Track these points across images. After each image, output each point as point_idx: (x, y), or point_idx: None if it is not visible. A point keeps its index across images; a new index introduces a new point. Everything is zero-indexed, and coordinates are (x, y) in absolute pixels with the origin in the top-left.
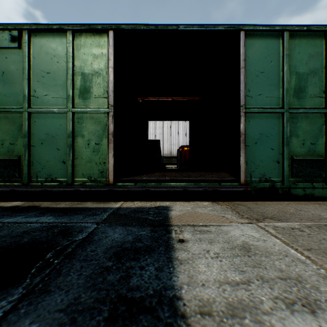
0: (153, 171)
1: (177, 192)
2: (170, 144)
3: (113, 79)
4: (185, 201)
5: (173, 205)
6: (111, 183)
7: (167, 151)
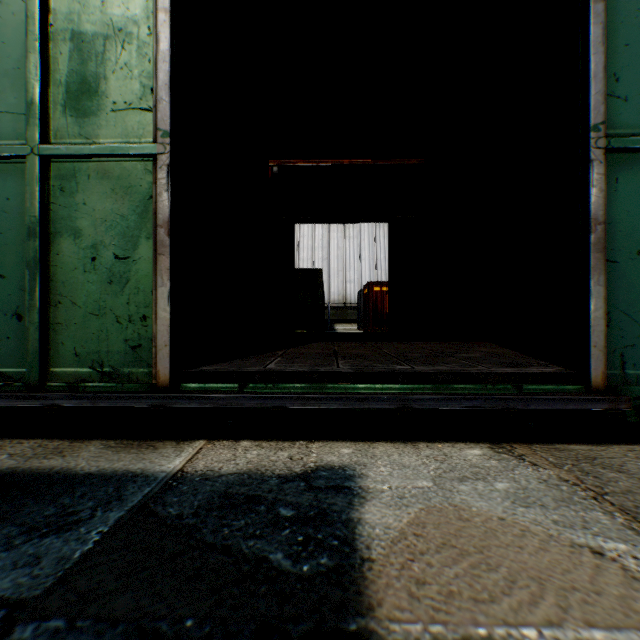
0: (304, 340)
1: (377, 413)
2: (343, 280)
3: (171, 49)
4: (403, 441)
5: (365, 461)
6: (164, 382)
7: (338, 295)
